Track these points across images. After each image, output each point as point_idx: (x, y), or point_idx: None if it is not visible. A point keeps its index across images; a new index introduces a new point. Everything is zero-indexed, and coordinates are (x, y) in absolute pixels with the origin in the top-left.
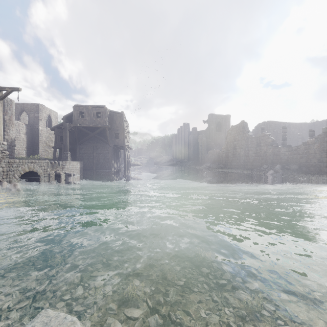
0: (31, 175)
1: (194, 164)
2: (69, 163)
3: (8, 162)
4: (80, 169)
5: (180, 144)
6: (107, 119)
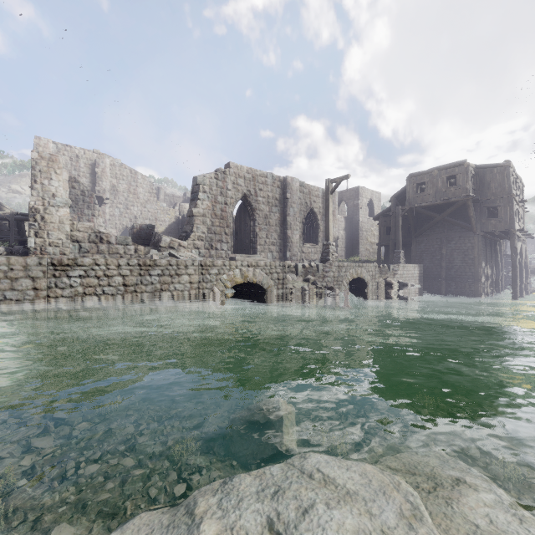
0: (358, 283)
1: None
2: (402, 267)
3: (338, 266)
4: (419, 277)
5: None
6: (469, 185)
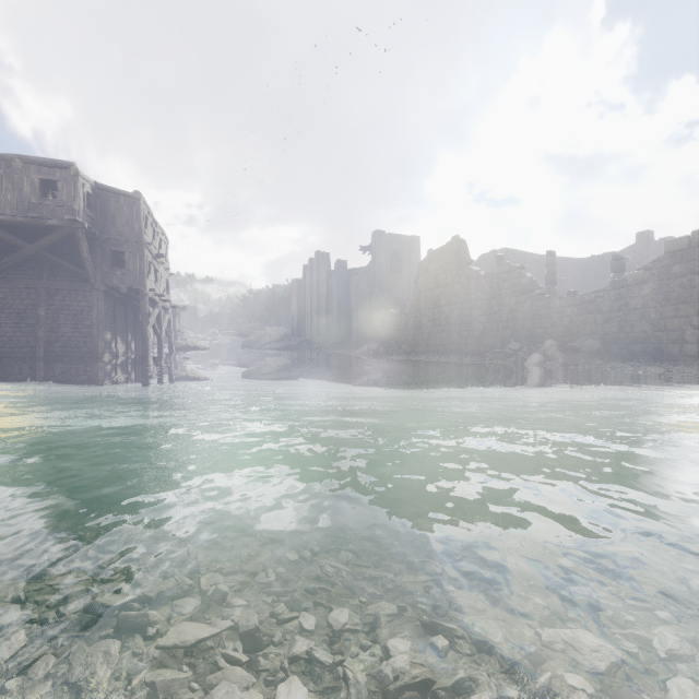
0: None
1: (341, 347)
2: None
3: None
4: None
5: (309, 301)
6: (79, 206)
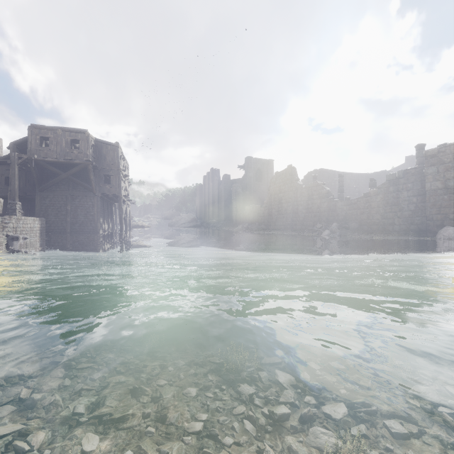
0: None
1: (227, 226)
2: (17, 219)
3: None
4: (41, 231)
5: (207, 198)
6: (90, 152)
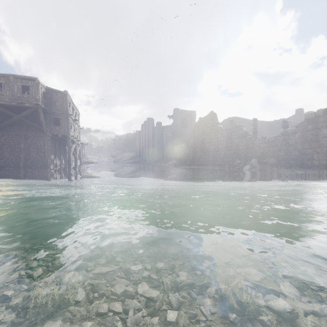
0: None
1: (159, 162)
2: None
3: None
4: None
5: (144, 141)
6: (39, 97)
